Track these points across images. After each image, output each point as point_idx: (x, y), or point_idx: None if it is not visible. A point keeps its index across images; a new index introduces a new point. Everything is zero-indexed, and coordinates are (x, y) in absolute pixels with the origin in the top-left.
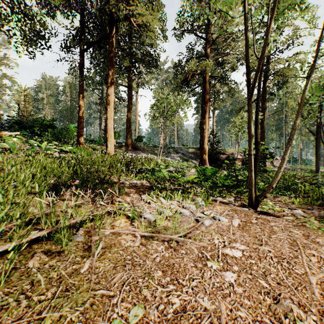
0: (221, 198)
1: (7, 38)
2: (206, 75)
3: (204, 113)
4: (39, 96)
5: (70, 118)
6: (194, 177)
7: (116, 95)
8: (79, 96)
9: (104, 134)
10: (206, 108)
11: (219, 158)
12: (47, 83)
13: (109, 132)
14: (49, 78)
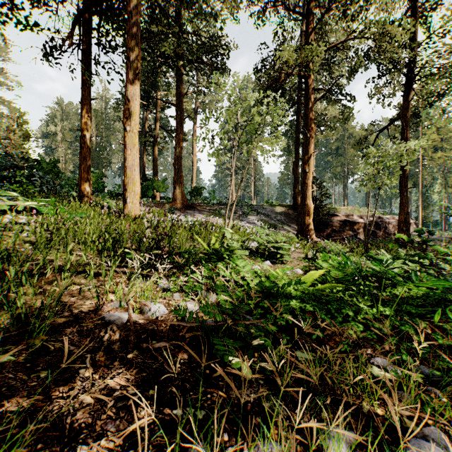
0: None
1: (4, 45)
2: (310, 78)
3: (306, 145)
4: (50, 130)
5: (95, 162)
6: (317, 276)
7: (144, 103)
8: (82, 110)
9: (141, 185)
10: (311, 135)
11: (326, 222)
12: (64, 111)
13: (130, 173)
14: (68, 104)
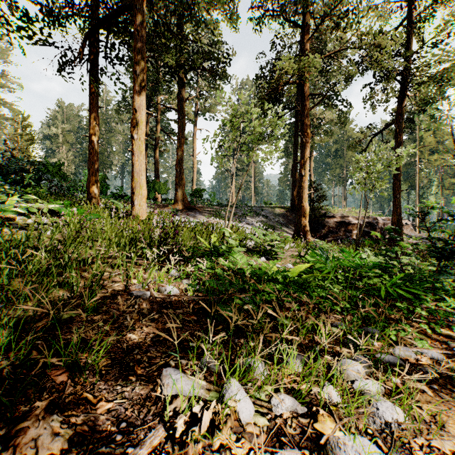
0: (404, 344)
1: (6, 47)
2: (306, 86)
3: (302, 149)
4: (51, 132)
5: None
6: (303, 268)
7: (150, 113)
8: (90, 118)
9: None
10: (307, 140)
11: (323, 223)
12: (65, 113)
13: (137, 178)
14: (69, 106)
